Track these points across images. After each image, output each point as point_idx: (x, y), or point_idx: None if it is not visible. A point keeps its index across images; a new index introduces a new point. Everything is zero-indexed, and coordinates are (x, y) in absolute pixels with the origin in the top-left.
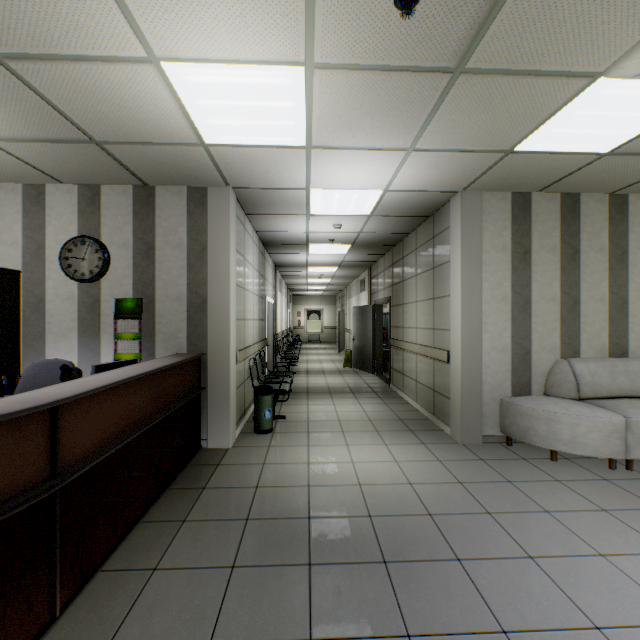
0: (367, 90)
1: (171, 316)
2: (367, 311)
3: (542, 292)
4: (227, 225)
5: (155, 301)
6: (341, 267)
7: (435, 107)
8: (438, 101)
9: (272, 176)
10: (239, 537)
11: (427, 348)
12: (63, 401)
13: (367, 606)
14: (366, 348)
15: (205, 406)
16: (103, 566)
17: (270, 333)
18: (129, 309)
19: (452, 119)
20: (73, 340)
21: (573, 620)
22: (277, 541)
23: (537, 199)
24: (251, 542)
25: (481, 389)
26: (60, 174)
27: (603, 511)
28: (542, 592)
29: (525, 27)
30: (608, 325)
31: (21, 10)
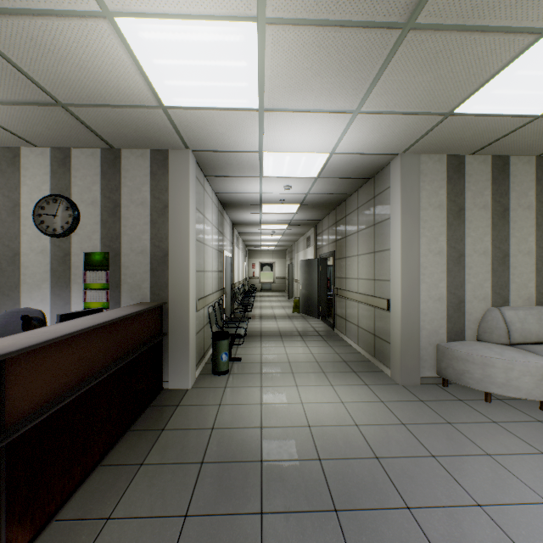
0: (317, 48)
1: (135, 268)
2: (313, 264)
3: (475, 246)
4: (187, 185)
5: (121, 254)
6: (290, 225)
7: (382, 67)
8: (386, 60)
9: (228, 139)
10: (193, 482)
11: (368, 297)
12: (7, 355)
13: None
14: (312, 296)
15: (167, 350)
16: (57, 515)
17: (228, 283)
18: (97, 262)
19: (398, 80)
20: (46, 290)
21: None
22: (230, 487)
23: (470, 161)
24: (205, 488)
25: (419, 335)
26: (32, 137)
27: (542, 454)
28: None
29: None
30: (535, 276)
31: None
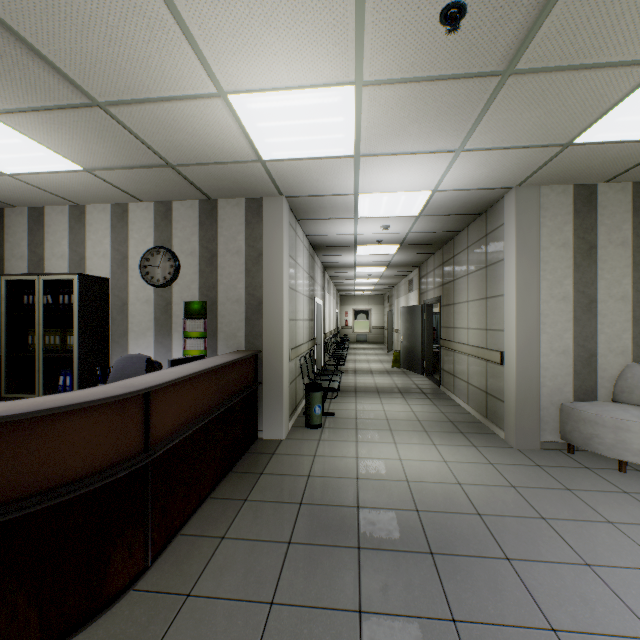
0: (414, 100)
1: (231, 317)
2: (416, 311)
3: (610, 290)
4: (280, 232)
5: (217, 303)
6: (389, 267)
7: (484, 108)
8: (487, 103)
9: (322, 184)
10: (294, 518)
11: (479, 349)
12: (154, 388)
13: (413, 590)
14: (415, 349)
15: (261, 400)
16: (181, 530)
17: (319, 333)
18: (196, 310)
19: (503, 118)
20: (150, 338)
21: (631, 629)
22: (328, 525)
23: (604, 190)
24: (305, 523)
25: (538, 392)
26: (140, 194)
27: None
28: (598, 599)
29: (578, 25)
30: None
31: (122, 68)
